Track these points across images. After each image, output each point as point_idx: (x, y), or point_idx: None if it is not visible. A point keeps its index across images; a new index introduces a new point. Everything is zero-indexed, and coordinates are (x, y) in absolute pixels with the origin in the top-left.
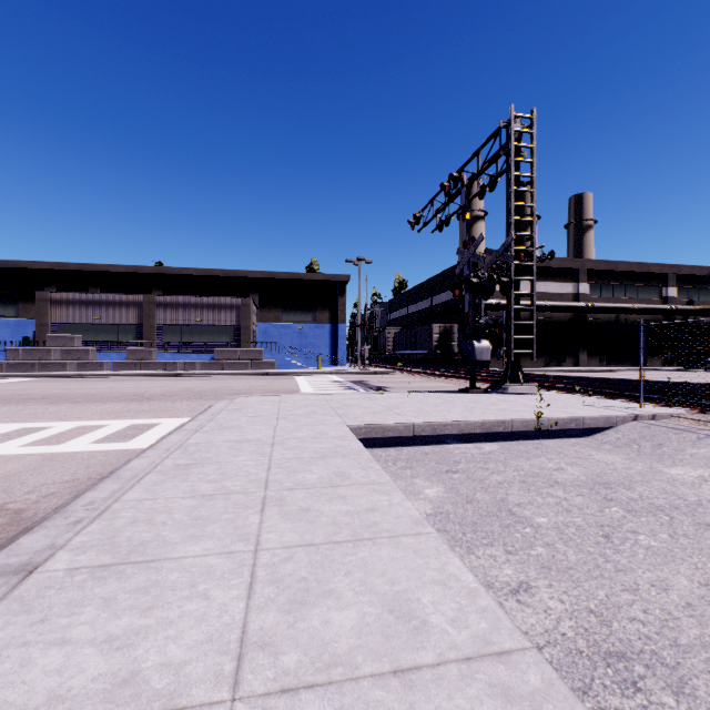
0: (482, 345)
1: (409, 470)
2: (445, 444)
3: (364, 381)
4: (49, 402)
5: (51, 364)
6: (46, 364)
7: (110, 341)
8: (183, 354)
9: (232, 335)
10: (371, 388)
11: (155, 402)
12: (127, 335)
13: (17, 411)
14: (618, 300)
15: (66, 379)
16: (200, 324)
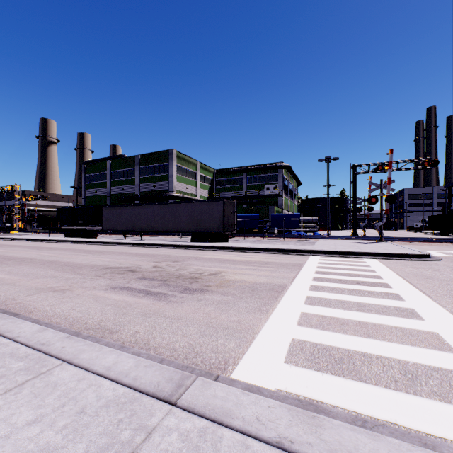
0: (8, 225)
1: None
2: None
3: None
4: None
5: None
6: None
7: None
8: None
9: None
10: None
11: None
12: None
13: None
14: None
15: None
16: None
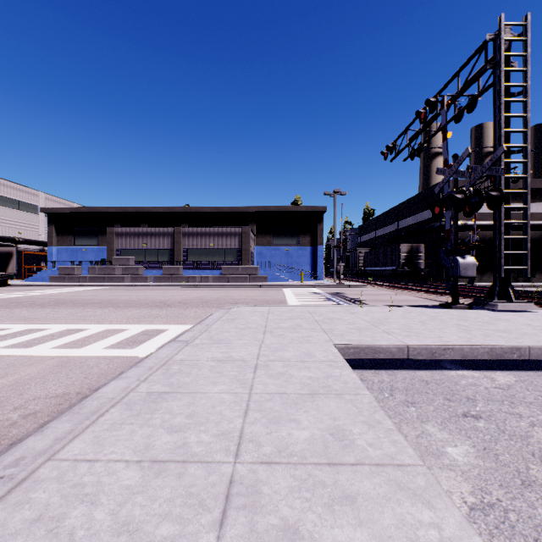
0: (466, 261)
1: (414, 408)
2: (444, 369)
3: (340, 293)
4: (100, 306)
5: (115, 277)
6: (112, 277)
7: (152, 261)
8: (200, 270)
9: (235, 256)
10: (348, 300)
11: (172, 308)
12: (163, 257)
13: (75, 313)
14: None
15: (122, 288)
16: (212, 248)
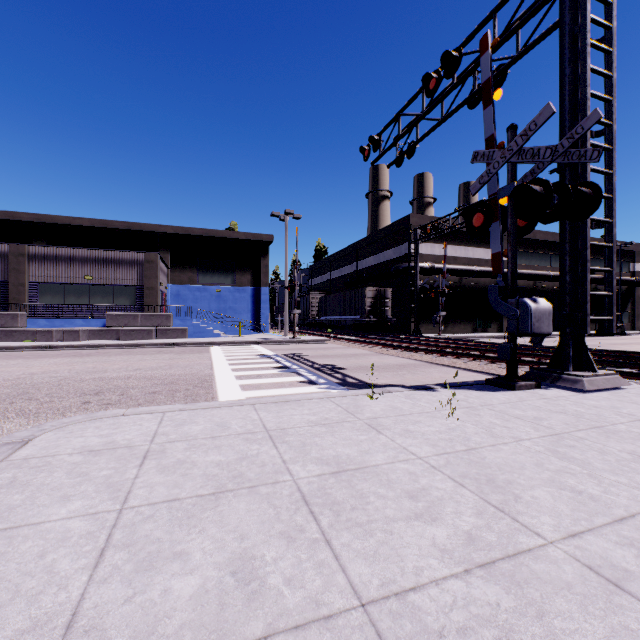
0: (541, 306)
1: None
2: None
3: (301, 354)
4: None
5: None
6: None
7: None
8: (64, 320)
9: (133, 297)
10: (320, 370)
11: None
12: None
13: None
14: (535, 267)
15: None
16: (90, 283)
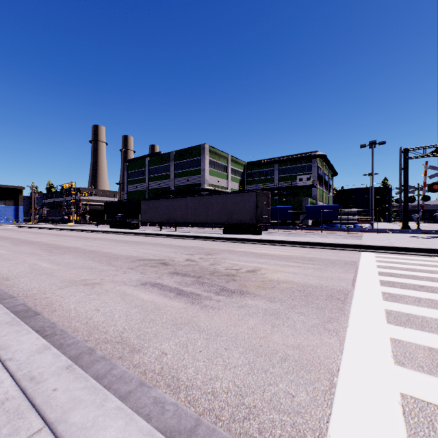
0: (66, 217)
1: None
2: None
3: None
4: None
5: None
6: None
7: None
8: None
9: None
10: None
11: None
12: None
13: None
14: None
15: None
16: None
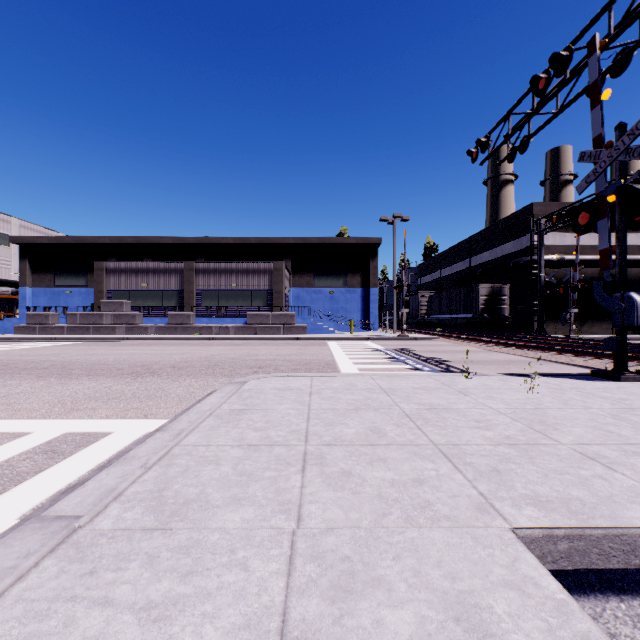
0: None
1: None
2: None
3: (408, 349)
4: (40, 374)
5: (103, 328)
6: (98, 328)
7: (154, 306)
8: (219, 318)
9: (265, 300)
10: (426, 362)
11: (153, 378)
12: (170, 301)
13: None
14: None
15: (107, 343)
16: (235, 289)
